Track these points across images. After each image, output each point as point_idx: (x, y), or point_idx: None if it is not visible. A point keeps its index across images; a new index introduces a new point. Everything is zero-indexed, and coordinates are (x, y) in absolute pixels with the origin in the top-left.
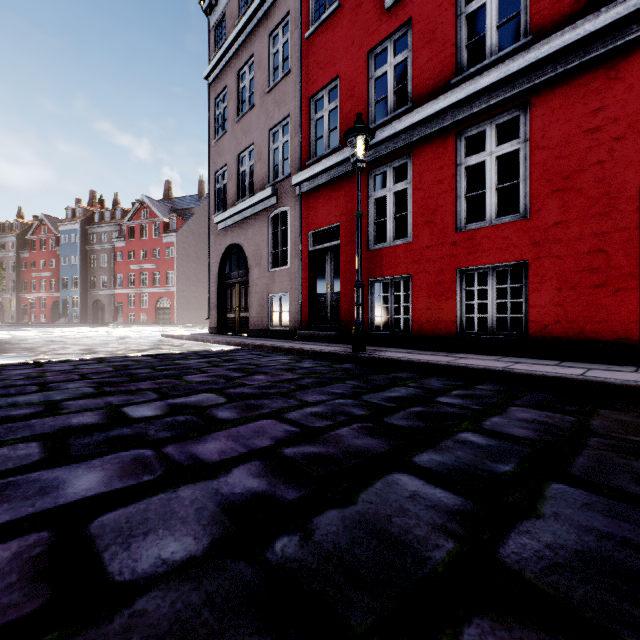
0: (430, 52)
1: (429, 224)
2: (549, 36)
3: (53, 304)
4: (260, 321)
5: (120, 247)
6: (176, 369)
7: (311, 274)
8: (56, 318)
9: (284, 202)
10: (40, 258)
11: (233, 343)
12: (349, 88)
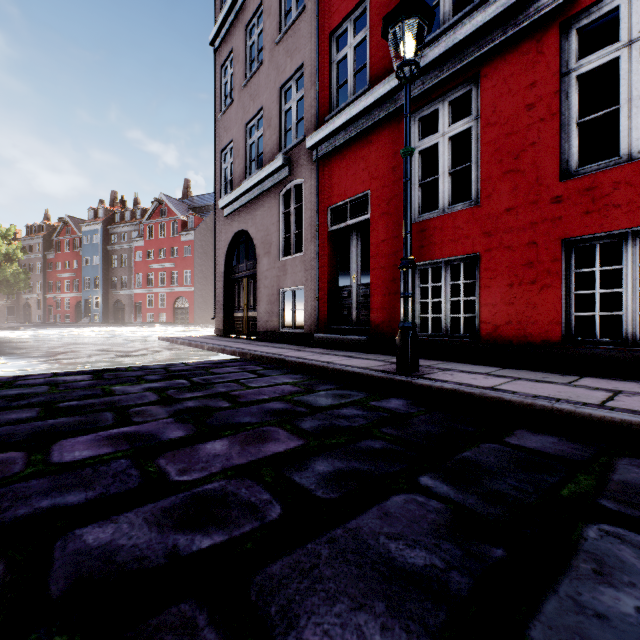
0: None
1: (510, 174)
2: None
3: (76, 304)
4: (269, 321)
5: (139, 246)
6: (84, 410)
7: (331, 261)
8: (79, 318)
9: (297, 173)
10: (64, 259)
11: (228, 351)
12: (383, 5)
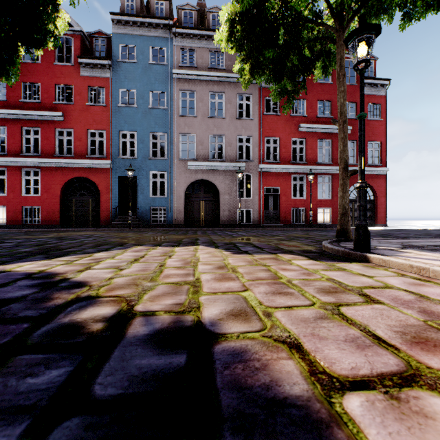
0: (14, 141)
1: (13, 192)
2: (45, 156)
3: None
4: None
5: None
6: None
7: None
8: None
9: None
10: None
11: None
12: None
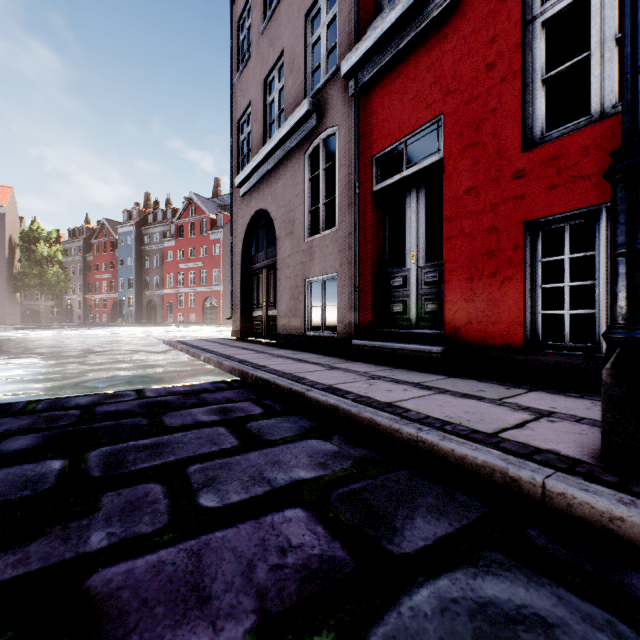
0: None
1: None
2: None
3: (113, 305)
4: (292, 322)
5: (170, 246)
6: None
7: (376, 235)
8: (115, 318)
9: (328, 120)
10: (102, 261)
11: (225, 366)
12: None
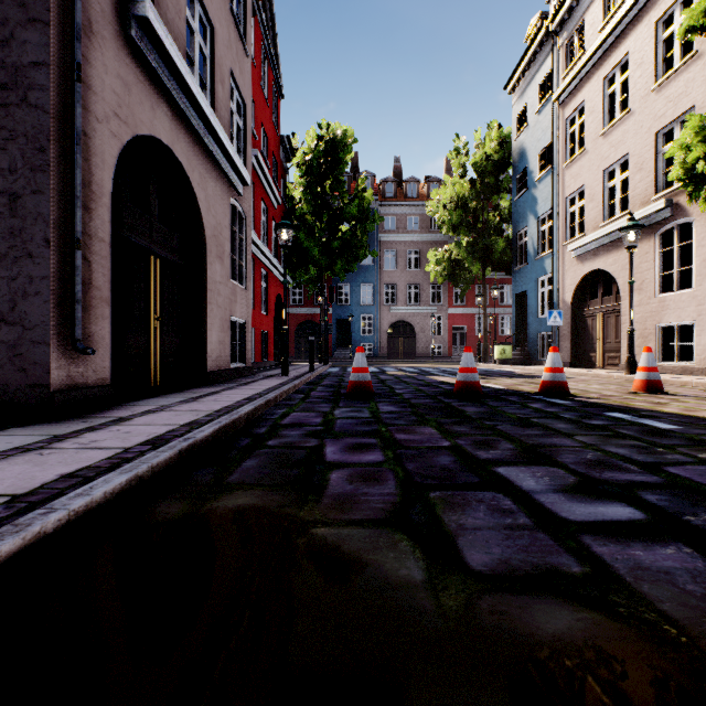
0: None
1: None
2: None
3: None
4: None
5: None
6: None
7: None
8: None
9: None
10: None
11: None
12: None
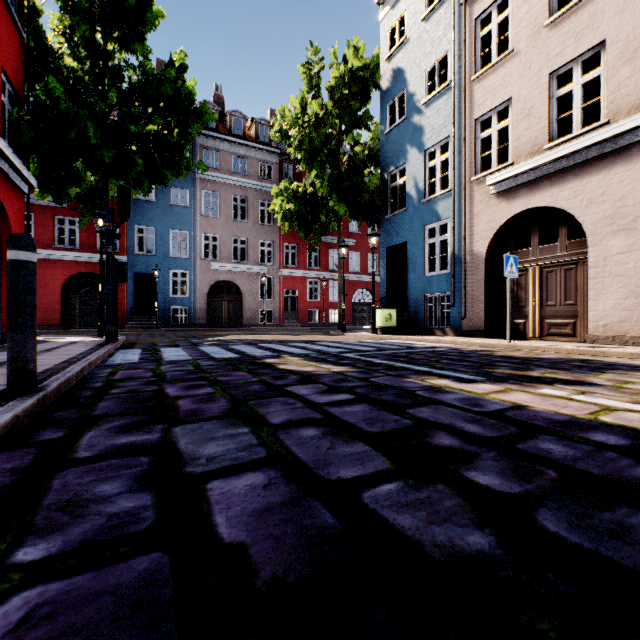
0: None
1: None
2: (41, 247)
3: None
4: None
5: None
6: None
7: None
8: None
9: None
10: None
11: None
12: None
